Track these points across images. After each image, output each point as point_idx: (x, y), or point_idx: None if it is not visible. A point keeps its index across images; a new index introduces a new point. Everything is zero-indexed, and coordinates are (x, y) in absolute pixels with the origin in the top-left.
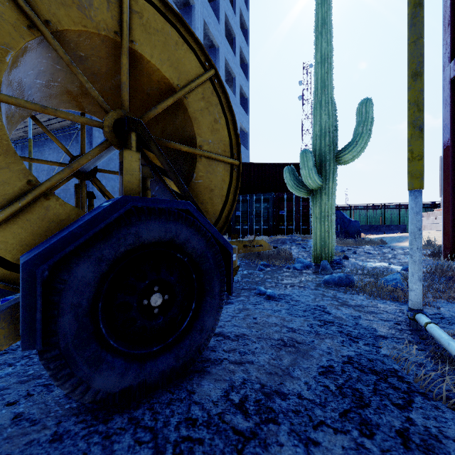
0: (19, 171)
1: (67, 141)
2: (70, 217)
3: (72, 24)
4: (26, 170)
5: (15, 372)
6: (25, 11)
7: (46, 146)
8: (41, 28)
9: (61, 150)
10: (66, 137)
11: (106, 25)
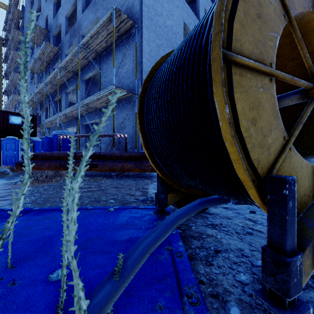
0: (280, 130)
1: (128, 106)
2: (298, 164)
3: (299, 7)
4: (283, 129)
5: (251, 279)
6: (284, 4)
7: (116, 110)
8: (290, 14)
9: (124, 111)
10: (127, 103)
11: (311, 3)
